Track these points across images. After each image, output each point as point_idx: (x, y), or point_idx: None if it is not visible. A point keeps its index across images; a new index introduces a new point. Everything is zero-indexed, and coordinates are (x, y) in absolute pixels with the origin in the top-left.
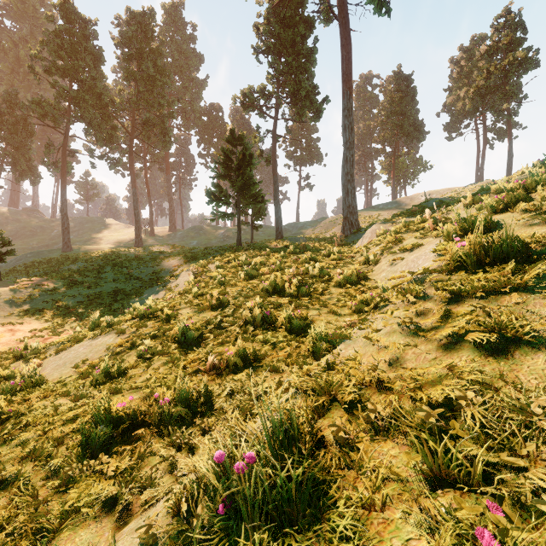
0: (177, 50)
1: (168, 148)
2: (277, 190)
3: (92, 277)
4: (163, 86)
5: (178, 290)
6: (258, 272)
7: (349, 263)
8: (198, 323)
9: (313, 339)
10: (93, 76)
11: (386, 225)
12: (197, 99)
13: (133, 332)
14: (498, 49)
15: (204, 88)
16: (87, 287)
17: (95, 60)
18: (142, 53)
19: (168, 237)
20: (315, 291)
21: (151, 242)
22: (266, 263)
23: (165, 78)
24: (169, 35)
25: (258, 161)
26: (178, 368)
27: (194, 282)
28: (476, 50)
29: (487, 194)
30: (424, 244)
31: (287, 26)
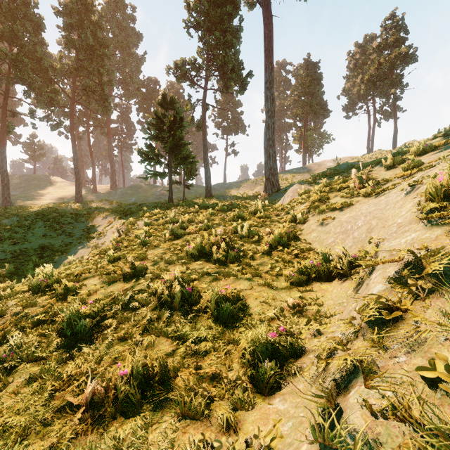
0: (118, 27)
1: (108, 113)
2: (207, 153)
3: (21, 233)
4: (102, 56)
5: (100, 249)
6: (184, 231)
7: (276, 221)
8: (97, 305)
9: (250, 347)
10: (32, 40)
11: (305, 185)
12: (136, 72)
13: (16, 313)
14: (386, 46)
15: (142, 63)
16: (13, 244)
17: (35, 26)
18: (81, 23)
19: (109, 194)
20: (245, 254)
21: (93, 198)
22: (194, 220)
23: (105, 48)
24: (110, 13)
25: (189, 125)
26: (40, 398)
27: (117, 241)
28: (368, 46)
29: (405, 156)
30: (354, 203)
31: (216, 5)
